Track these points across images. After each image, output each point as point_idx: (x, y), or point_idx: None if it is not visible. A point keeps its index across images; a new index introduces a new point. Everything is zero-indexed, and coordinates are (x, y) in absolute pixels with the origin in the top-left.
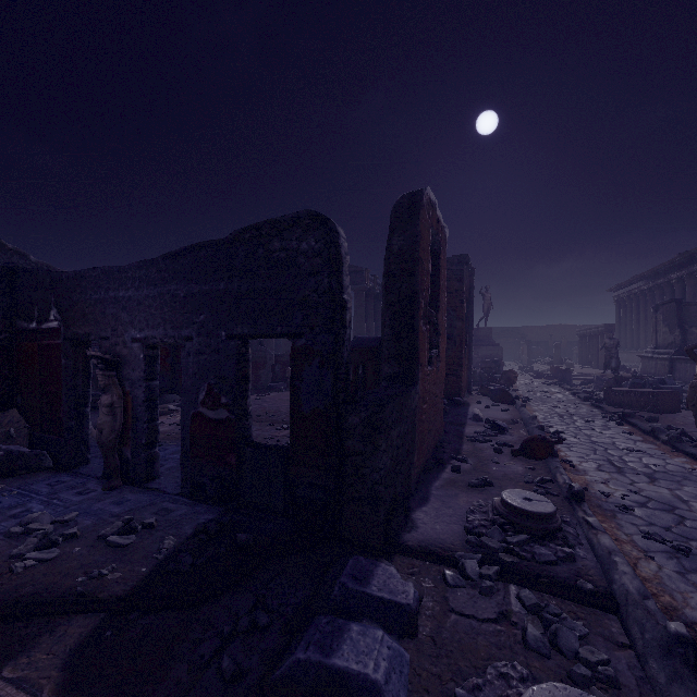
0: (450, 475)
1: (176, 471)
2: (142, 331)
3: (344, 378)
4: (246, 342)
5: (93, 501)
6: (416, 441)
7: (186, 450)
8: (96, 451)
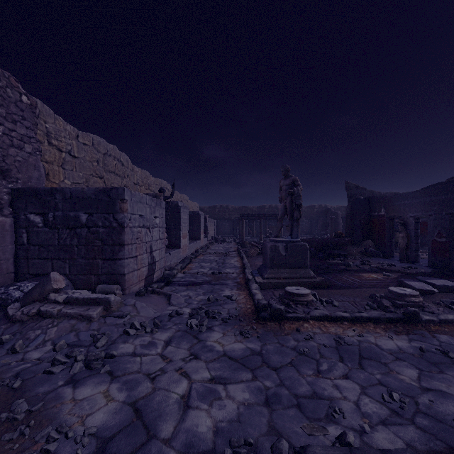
0: None
1: (427, 263)
2: (413, 214)
3: None
4: (453, 215)
5: (397, 263)
6: None
7: (429, 252)
8: (395, 257)
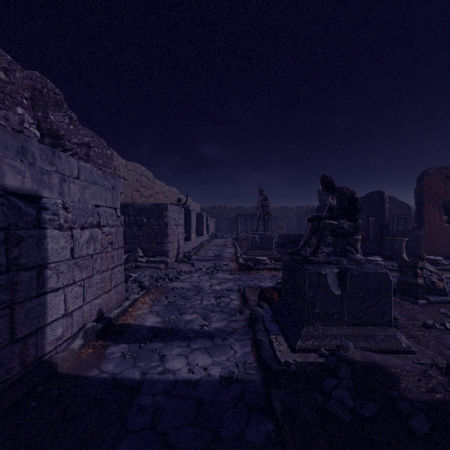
0: (445, 261)
1: None
2: None
3: (385, 225)
4: (368, 218)
5: None
6: (422, 246)
7: None
8: None
